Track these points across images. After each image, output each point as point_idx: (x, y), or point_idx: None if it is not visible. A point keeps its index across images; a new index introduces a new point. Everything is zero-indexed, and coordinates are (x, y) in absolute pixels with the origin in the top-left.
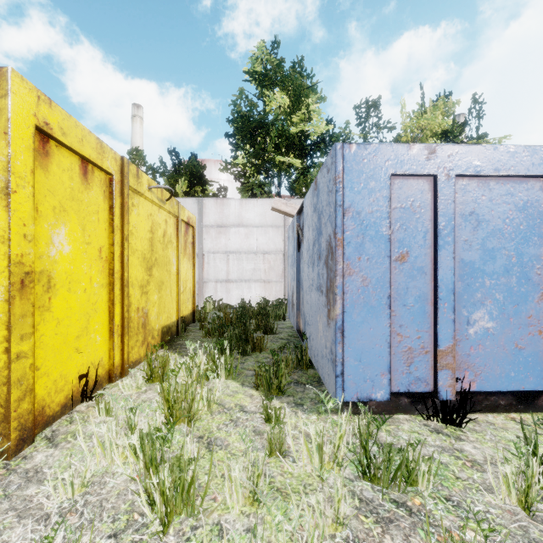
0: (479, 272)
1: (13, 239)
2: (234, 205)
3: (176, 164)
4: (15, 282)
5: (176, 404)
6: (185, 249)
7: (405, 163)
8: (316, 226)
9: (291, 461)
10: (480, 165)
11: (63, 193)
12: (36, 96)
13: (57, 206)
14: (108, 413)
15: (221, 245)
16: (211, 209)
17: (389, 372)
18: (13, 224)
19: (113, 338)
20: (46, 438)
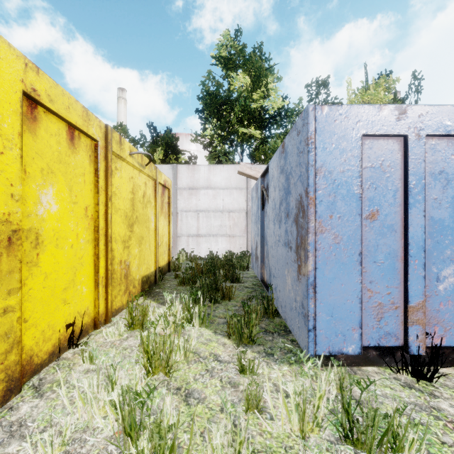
0: (449, 230)
1: (0, 199)
2: (203, 170)
3: (153, 136)
4: (2, 239)
5: (154, 355)
6: (162, 208)
7: (376, 123)
8: (284, 186)
9: (268, 419)
10: (451, 124)
11: (50, 156)
12: (24, 63)
13: (45, 168)
14: (91, 361)
15: (193, 205)
16: (184, 174)
17: (360, 327)
18: (0, 184)
19: (98, 288)
20: (33, 386)
